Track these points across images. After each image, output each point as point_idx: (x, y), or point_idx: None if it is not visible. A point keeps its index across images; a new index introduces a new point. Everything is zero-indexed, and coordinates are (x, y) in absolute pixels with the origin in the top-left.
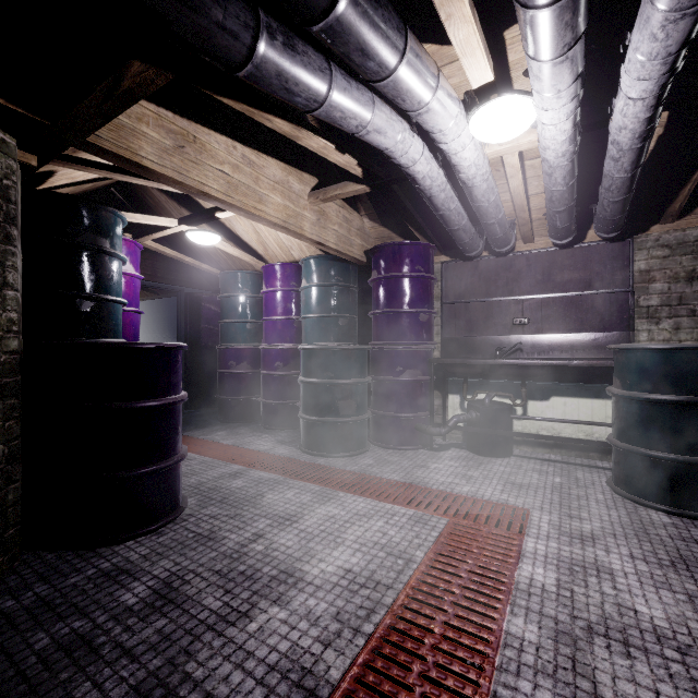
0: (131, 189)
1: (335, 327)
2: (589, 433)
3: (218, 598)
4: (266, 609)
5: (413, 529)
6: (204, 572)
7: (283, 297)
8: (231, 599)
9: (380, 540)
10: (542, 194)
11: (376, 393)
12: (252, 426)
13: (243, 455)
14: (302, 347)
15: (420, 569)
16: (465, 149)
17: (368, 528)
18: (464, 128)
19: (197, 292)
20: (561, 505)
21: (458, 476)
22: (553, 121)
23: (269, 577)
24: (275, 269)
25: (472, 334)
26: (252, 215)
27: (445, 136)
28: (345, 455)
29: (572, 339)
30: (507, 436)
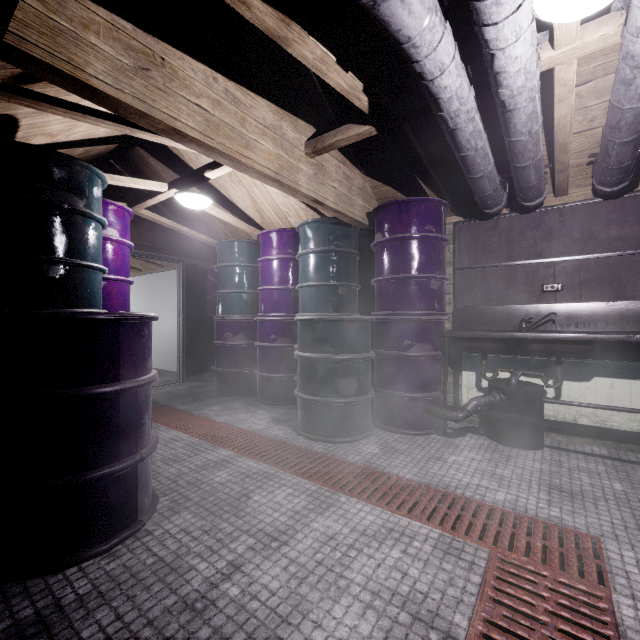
0: (129, 159)
1: (334, 297)
2: None
3: None
4: None
5: (443, 567)
6: (150, 637)
7: (279, 265)
8: None
9: (398, 586)
10: (586, 132)
11: (380, 369)
12: (248, 400)
13: (234, 436)
14: (298, 318)
15: None
16: (518, 40)
17: (380, 561)
18: None
19: (197, 264)
20: None
21: (485, 475)
22: None
23: None
24: (271, 237)
25: (491, 303)
26: (238, 163)
27: (498, 8)
28: (345, 440)
29: (621, 308)
30: (540, 424)
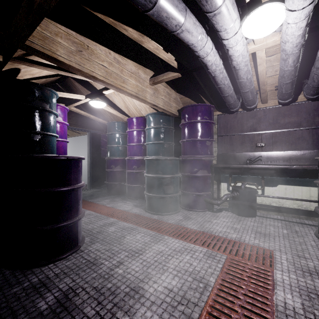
0: (65, 83)
1: (162, 148)
2: (300, 205)
3: (93, 307)
4: (121, 318)
5: (207, 262)
6: (87, 287)
7: (137, 133)
8: (101, 309)
9: (188, 269)
10: (274, 76)
11: (183, 182)
12: (122, 197)
13: (116, 213)
14: (146, 158)
15: (213, 291)
16: (237, 44)
17: (181, 260)
18: (238, 29)
19: (97, 132)
20: (291, 248)
21: (229, 227)
22: (295, 20)
23: (124, 293)
24: (133, 120)
25: (234, 151)
26: (119, 89)
27: (227, 34)
28: (167, 214)
29: (290, 154)
30: (254, 206)
